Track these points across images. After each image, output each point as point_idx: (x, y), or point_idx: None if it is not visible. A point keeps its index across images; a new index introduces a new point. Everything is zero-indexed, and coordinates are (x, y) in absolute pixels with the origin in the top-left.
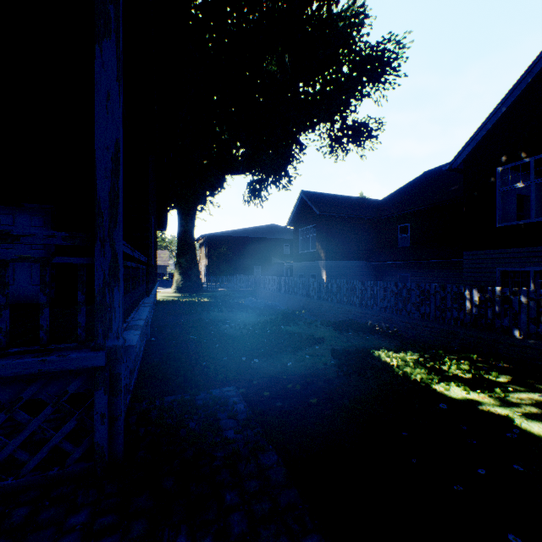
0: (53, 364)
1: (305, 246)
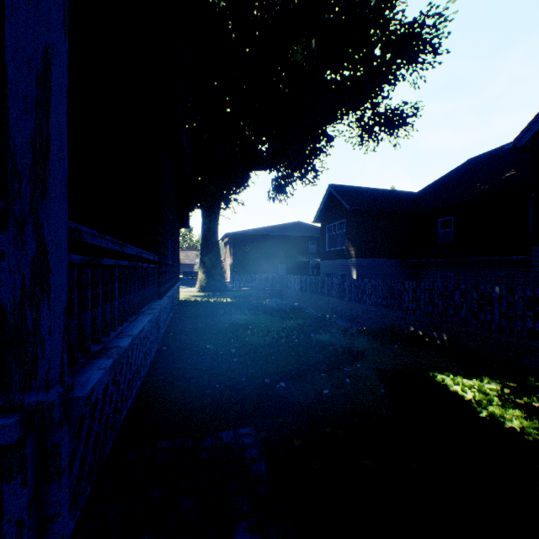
0: None
1: (333, 244)
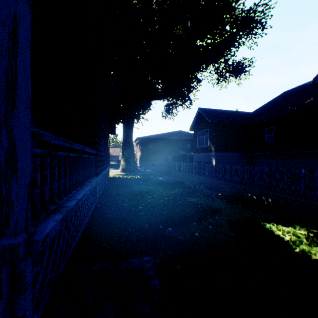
0: None
1: (201, 143)
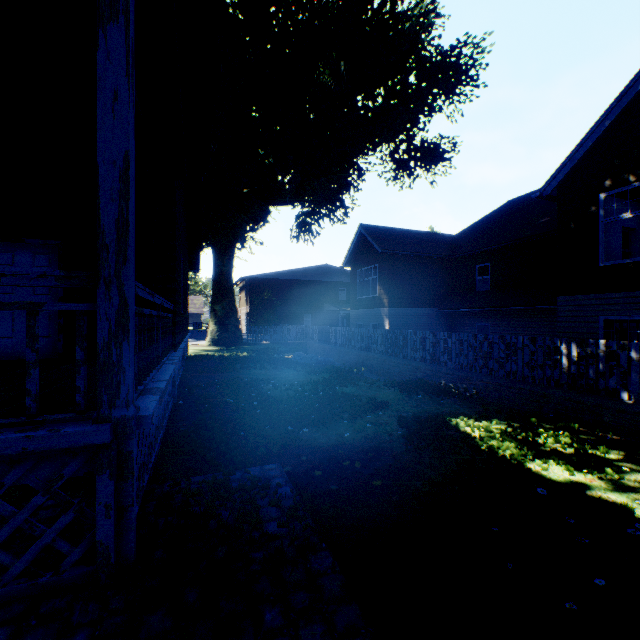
0: (42, 441)
1: (364, 291)
